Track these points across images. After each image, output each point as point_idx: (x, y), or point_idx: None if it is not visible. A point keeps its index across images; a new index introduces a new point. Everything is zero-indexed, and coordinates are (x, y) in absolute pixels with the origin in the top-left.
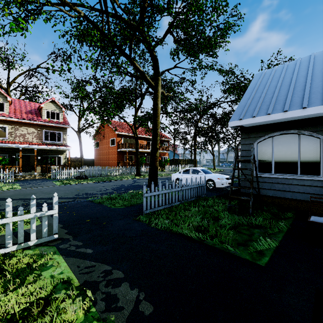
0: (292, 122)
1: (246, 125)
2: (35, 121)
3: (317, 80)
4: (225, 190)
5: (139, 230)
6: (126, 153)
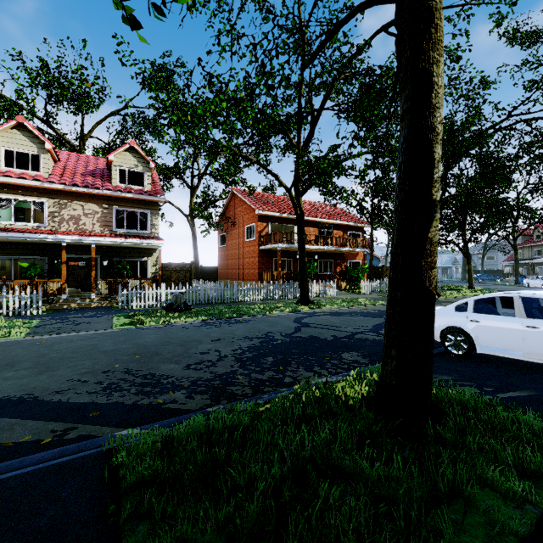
0: None
1: None
2: (96, 189)
3: None
4: None
5: None
6: (277, 253)
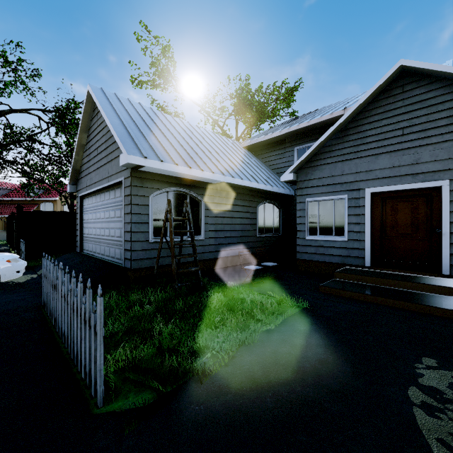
0: (185, 180)
1: (147, 168)
2: None
3: (185, 144)
4: (17, 283)
5: (241, 394)
6: None
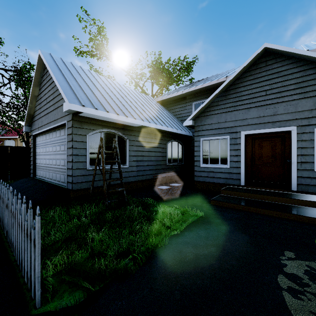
0: (114, 124)
1: (84, 114)
2: None
3: (114, 97)
4: None
5: (155, 289)
6: None
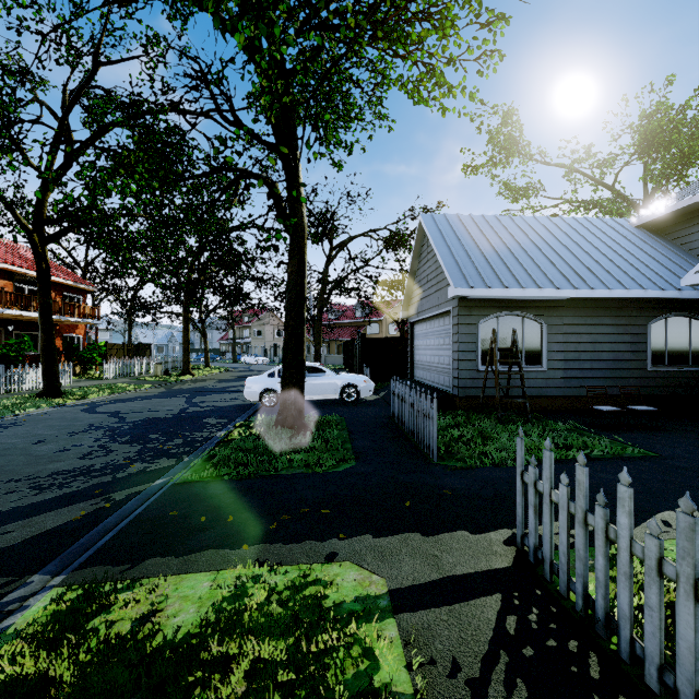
0: (518, 301)
1: (473, 296)
2: None
3: (522, 255)
4: (369, 401)
5: None
6: None
